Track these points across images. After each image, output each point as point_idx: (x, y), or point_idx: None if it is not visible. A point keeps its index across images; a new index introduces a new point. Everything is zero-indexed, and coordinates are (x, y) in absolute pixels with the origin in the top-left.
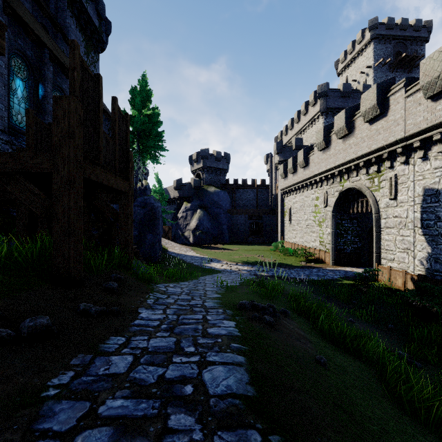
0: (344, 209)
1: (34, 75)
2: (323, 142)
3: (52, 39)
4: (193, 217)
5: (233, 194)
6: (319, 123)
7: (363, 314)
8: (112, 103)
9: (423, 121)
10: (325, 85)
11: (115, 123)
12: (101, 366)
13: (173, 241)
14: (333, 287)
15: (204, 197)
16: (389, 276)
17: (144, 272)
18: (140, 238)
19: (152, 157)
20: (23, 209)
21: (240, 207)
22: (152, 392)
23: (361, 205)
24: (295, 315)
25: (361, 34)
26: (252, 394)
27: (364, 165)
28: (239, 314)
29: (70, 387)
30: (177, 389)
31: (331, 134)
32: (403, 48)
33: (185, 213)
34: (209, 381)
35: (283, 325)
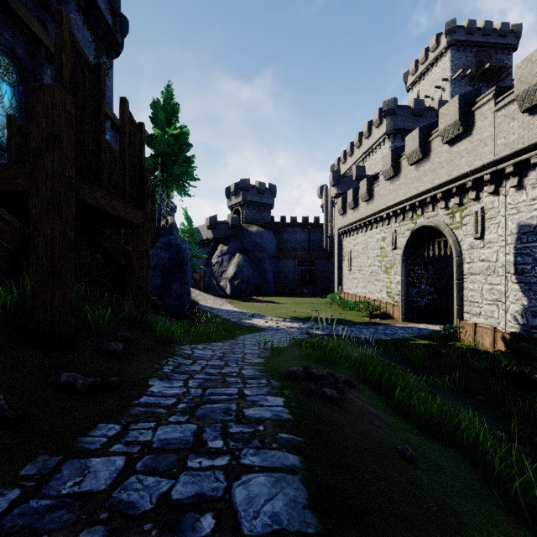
0: (417, 252)
1: (27, 79)
2: (391, 169)
3: (52, 37)
4: (231, 262)
5: (280, 235)
6: (385, 148)
7: (445, 383)
8: (121, 107)
9: (518, 140)
10: (393, 101)
11: (124, 133)
12: (70, 477)
13: (205, 292)
14: (405, 348)
15: (244, 239)
16: (474, 334)
17: (163, 330)
18: (164, 288)
19: (179, 187)
20: (3, 247)
21: (289, 251)
22: (143, 531)
23: (438, 247)
24: (362, 386)
25: (436, 39)
26: (314, 530)
27: (442, 197)
28: (290, 386)
29: (2, 522)
30: (187, 524)
31: (401, 159)
32: (486, 58)
33: (221, 258)
34: (243, 505)
35: (349, 401)
